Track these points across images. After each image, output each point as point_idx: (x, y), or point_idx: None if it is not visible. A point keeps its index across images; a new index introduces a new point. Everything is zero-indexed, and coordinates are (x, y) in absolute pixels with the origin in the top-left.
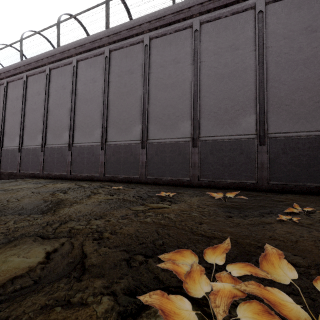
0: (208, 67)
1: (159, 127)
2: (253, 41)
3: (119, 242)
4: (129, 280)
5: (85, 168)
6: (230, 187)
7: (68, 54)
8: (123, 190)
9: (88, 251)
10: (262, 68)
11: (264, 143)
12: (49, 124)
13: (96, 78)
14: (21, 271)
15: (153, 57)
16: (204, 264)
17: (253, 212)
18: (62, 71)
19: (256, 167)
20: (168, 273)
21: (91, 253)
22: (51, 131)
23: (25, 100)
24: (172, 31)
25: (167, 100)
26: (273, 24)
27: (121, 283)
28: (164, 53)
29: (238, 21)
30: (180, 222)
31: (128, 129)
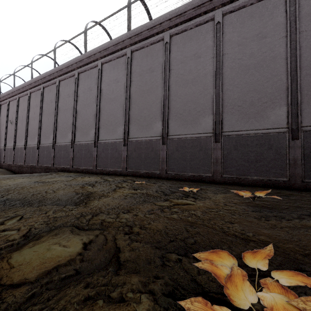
0: (231, 59)
1: (180, 123)
2: (283, 27)
3: (150, 238)
4: (166, 279)
5: (109, 163)
6: (256, 184)
7: (94, 58)
8: (145, 185)
9: (121, 245)
10: (295, 55)
11: (297, 137)
12: (78, 123)
13: (118, 78)
14: (63, 260)
15: (173, 54)
16: (244, 270)
17: (289, 213)
18: (89, 74)
19: (287, 163)
20: (206, 276)
21: (124, 247)
22: (79, 129)
23: (58, 102)
24: (193, 26)
25: (187, 96)
26: (308, 5)
27: (158, 283)
28: (184, 49)
29: (266, 7)
30: (208, 221)
31: (149, 126)
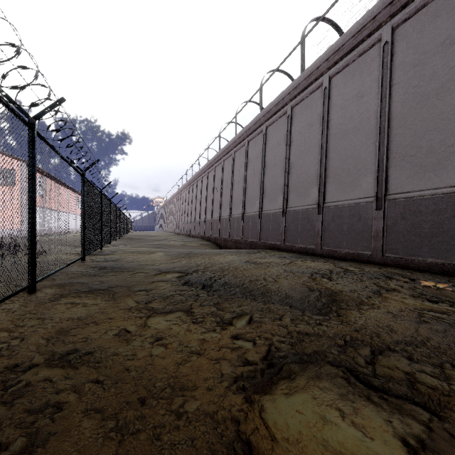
0: None
1: None
2: None
3: None
4: None
5: (345, 240)
6: None
7: (316, 75)
8: (452, 292)
9: None
10: None
11: None
12: (291, 180)
13: (363, 90)
14: None
15: None
16: None
17: None
18: (308, 103)
19: None
20: None
21: None
22: (294, 189)
23: (265, 156)
24: None
25: None
26: None
27: None
28: None
29: None
30: None
31: (443, 164)
